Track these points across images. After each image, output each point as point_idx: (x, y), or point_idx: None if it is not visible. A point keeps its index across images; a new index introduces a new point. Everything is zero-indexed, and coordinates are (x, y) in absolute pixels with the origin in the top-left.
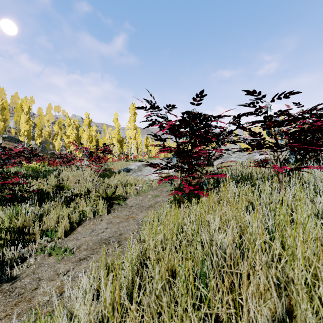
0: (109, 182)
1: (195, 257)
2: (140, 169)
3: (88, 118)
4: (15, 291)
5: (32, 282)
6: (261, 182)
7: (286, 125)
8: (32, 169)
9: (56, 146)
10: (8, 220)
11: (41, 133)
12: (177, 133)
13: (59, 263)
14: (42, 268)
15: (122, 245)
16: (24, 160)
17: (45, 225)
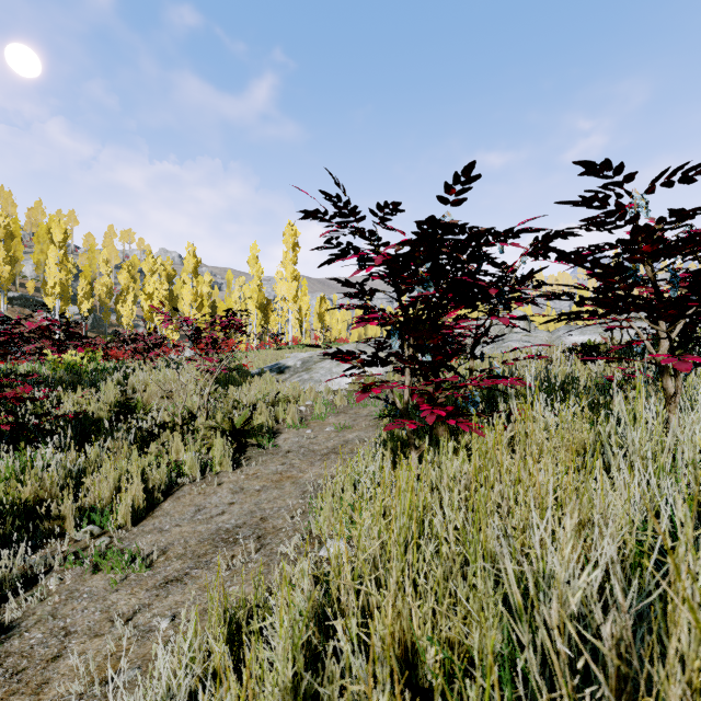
0: (238, 396)
1: (472, 612)
2: (306, 367)
3: (194, 257)
4: (6, 665)
5: (47, 641)
6: (620, 398)
7: (688, 252)
8: (65, 367)
9: (124, 316)
10: (1, 486)
11: (91, 289)
12: (405, 276)
13: (117, 591)
14: (76, 602)
15: (268, 546)
16: (50, 347)
17: (89, 496)
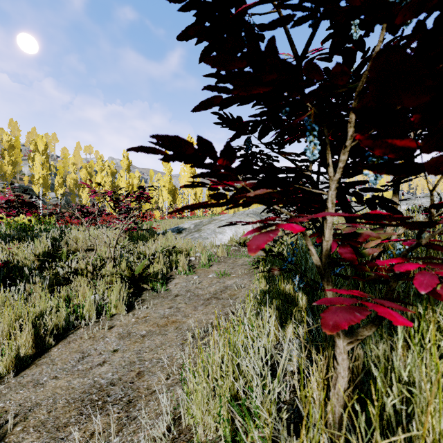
0: (143, 249)
1: None
2: (197, 228)
3: (127, 159)
4: None
5: None
6: None
7: None
8: (16, 227)
9: (83, 198)
10: None
11: (63, 181)
12: None
13: None
14: None
15: (133, 423)
16: (7, 212)
17: None
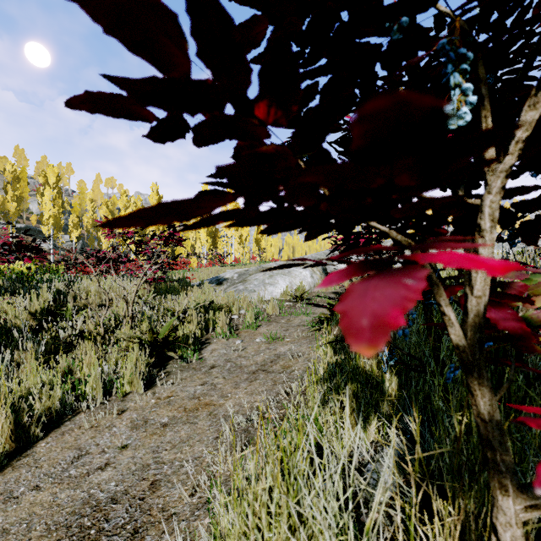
0: (172, 304)
1: None
2: (242, 279)
3: (157, 194)
4: None
5: None
6: None
7: None
8: (11, 277)
9: (103, 242)
10: None
11: (79, 221)
12: None
13: None
14: None
15: None
16: (0, 258)
17: None
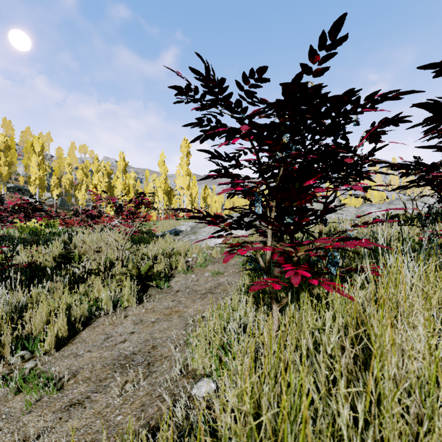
0: (145, 251)
1: None
2: (194, 231)
3: (123, 161)
4: None
5: None
6: None
7: None
8: (29, 231)
9: (79, 199)
10: None
11: (59, 182)
12: (270, 142)
13: (30, 413)
14: None
15: (154, 374)
16: (19, 217)
17: (27, 326)
